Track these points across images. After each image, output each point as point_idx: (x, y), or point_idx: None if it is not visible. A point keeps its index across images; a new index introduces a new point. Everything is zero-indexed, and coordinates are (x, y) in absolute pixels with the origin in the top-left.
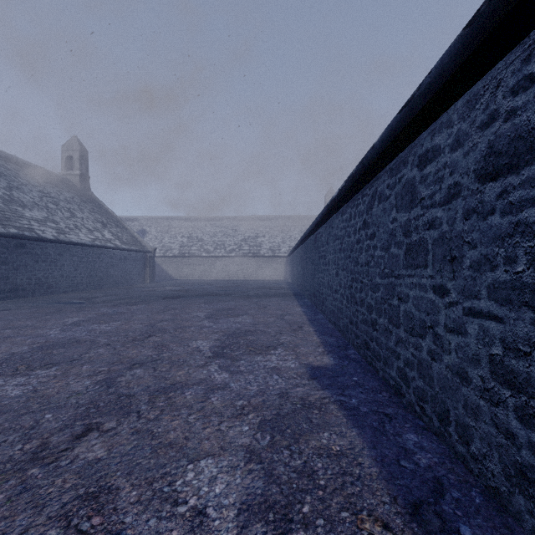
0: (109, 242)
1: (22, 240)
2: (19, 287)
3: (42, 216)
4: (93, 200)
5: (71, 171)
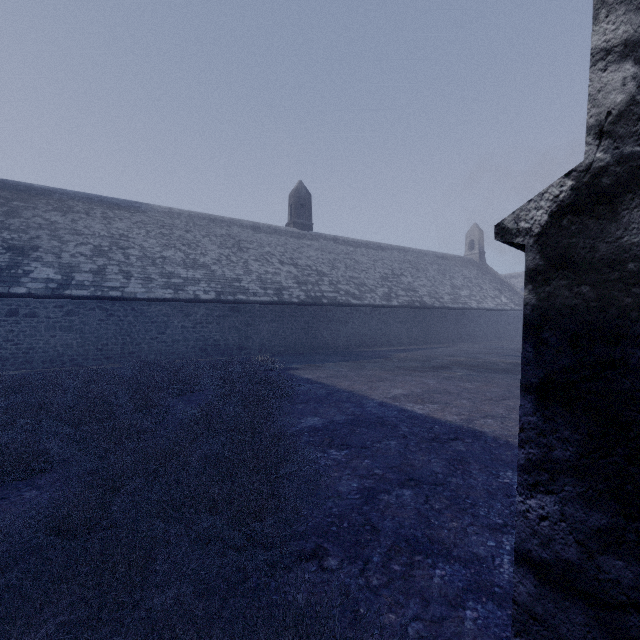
0: (505, 306)
1: (463, 310)
2: (462, 336)
3: (467, 293)
4: (488, 271)
5: (472, 251)
